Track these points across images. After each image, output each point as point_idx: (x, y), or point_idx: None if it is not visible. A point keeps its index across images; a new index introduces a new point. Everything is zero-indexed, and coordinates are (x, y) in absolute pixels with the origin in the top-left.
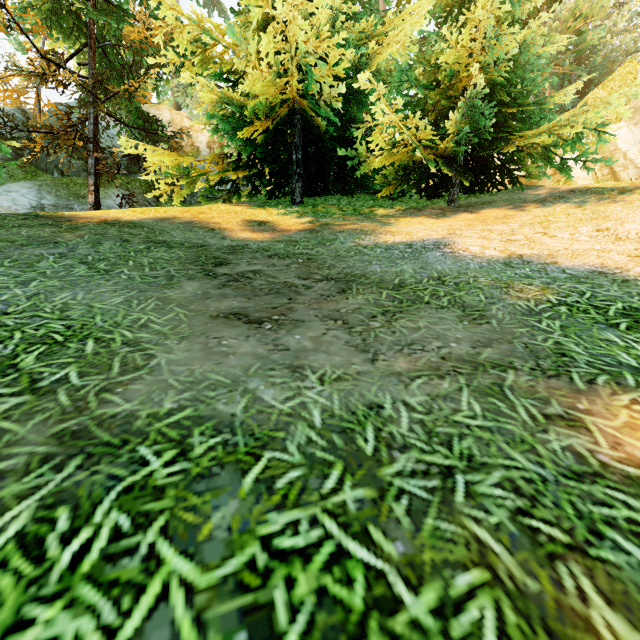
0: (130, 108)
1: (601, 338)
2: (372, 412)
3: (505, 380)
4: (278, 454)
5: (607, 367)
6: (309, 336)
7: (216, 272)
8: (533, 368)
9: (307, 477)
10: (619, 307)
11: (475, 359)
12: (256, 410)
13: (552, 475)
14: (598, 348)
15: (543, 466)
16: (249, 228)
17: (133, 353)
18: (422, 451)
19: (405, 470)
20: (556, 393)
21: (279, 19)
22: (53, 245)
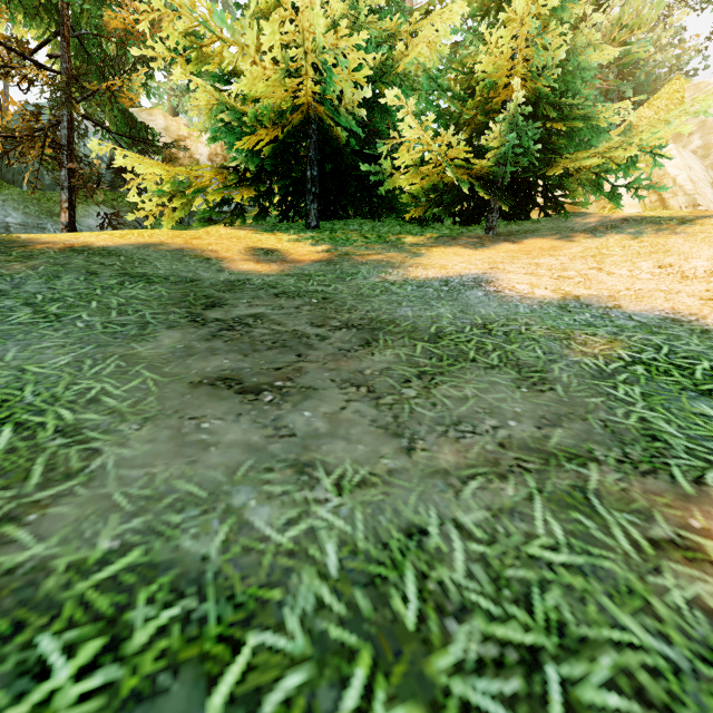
0: (114, 111)
1: (695, 412)
2: (412, 543)
3: (588, 480)
4: (269, 637)
5: None
6: (323, 412)
7: (206, 317)
8: (620, 460)
9: (314, 686)
10: (706, 367)
11: (543, 446)
12: (241, 547)
13: (685, 659)
14: (695, 427)
15: (669, 640)
16: (253, 258)
17: (68, 448)
18: (489, 617)
19: (467, 659)
20: (658, 501)
21: (289, 6)
22: None
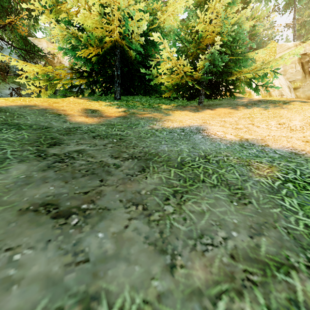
0: (17, 37)
1: None
2: None
3: (296, 291)
4: None
5: None
6: (112, 232)
7: (47, 152)
8: (308, 265)
9: None
10: None
11: (258, 256)
12: None
13: None
14: None
15: None
16: (85, 114)
17: None
18: None
19: None
20: None
21: None
22: None
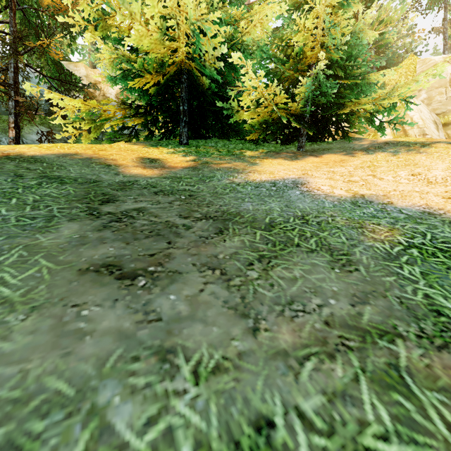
0: (48, 62)
1: None
2: (261, 439)
3: (398, 357)
4: None
5: None
6: (185, 295)
7: (100, 211)
8: (419, 335)
9: None
10: None
11: (359, 323)
12: None
13: None
14: None
15: None
16: (141, 164)
17: None
18: None
19: None
20: None
21: None
22: None
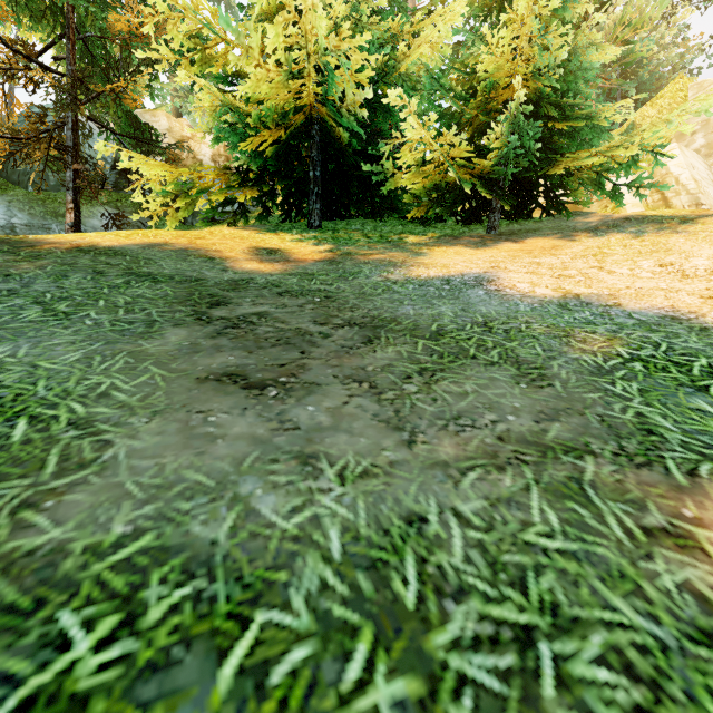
0: (118, 112)
1: (691, 407)
2: (412, 529)
3: (584, 472)
4: (276, 615)
5: (708, 450)
6: (326, 407)
7: (211, 315)
8: (616, 452)
9: (319, 659)
10: (704, 364)
11: (541, 440)
12: (248, 532)
13: (673, 637)
14: (691, 422)
15: (658, 621)
16: (256, 257)
17: (81, 439)
18: (486, 598)
19: (464, 636)
20: (652, 492)
21: (292, 8)
22: (2, 278)
